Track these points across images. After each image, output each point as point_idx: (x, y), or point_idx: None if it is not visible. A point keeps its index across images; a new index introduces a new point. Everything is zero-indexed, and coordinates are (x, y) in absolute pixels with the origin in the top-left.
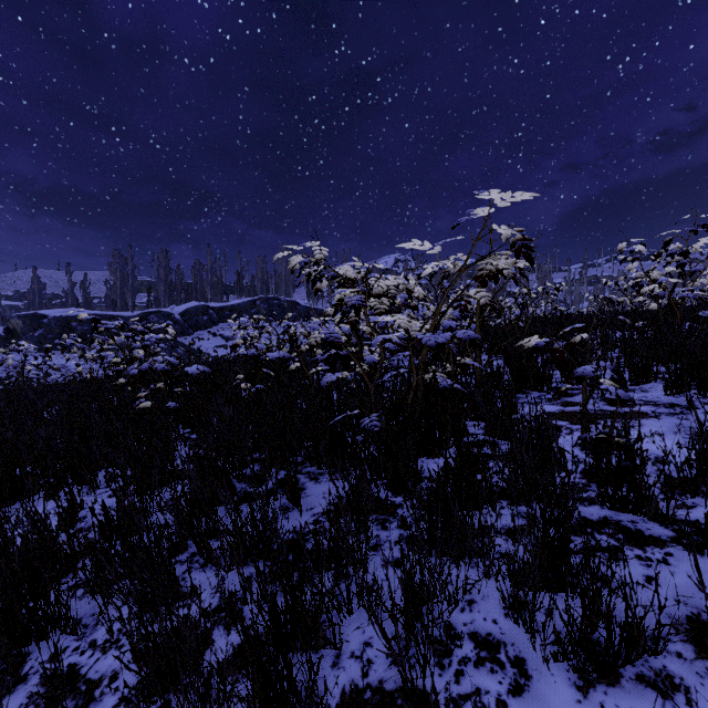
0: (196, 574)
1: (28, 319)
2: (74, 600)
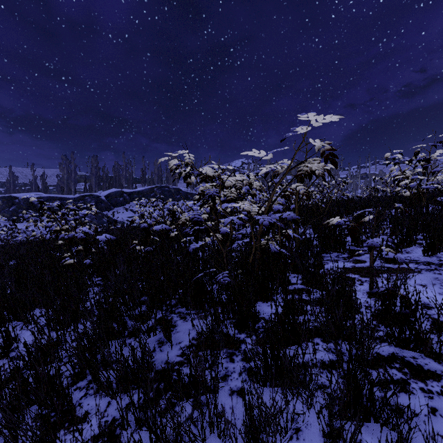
0: (89, 400)
1: (5, 199)
2: None
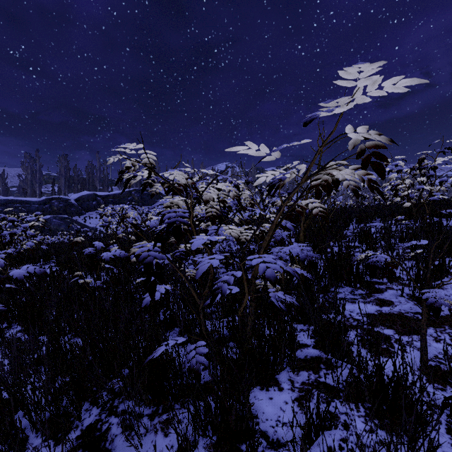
0: None
1: None
2: None
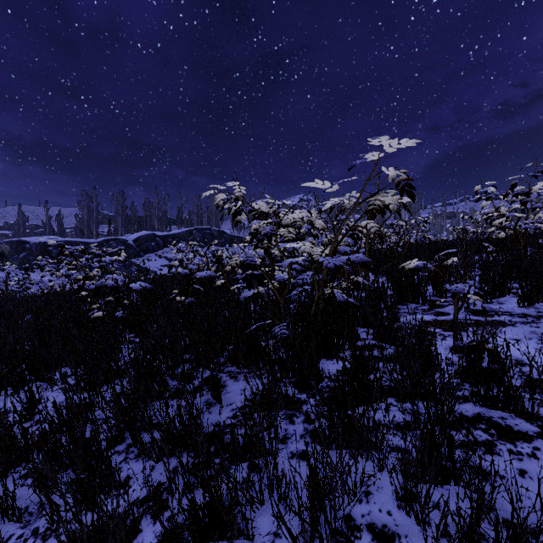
0: (130, 464)
1: (14, 244)
2: (24, 488)
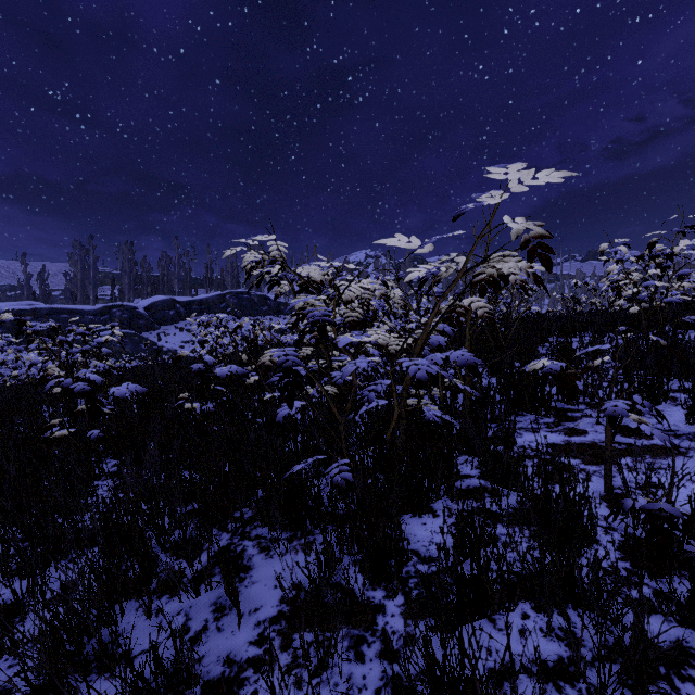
0: None
1: None
2: None
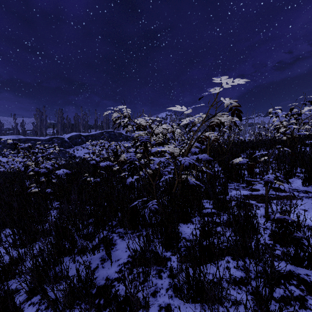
0: None
1: None
2: None
